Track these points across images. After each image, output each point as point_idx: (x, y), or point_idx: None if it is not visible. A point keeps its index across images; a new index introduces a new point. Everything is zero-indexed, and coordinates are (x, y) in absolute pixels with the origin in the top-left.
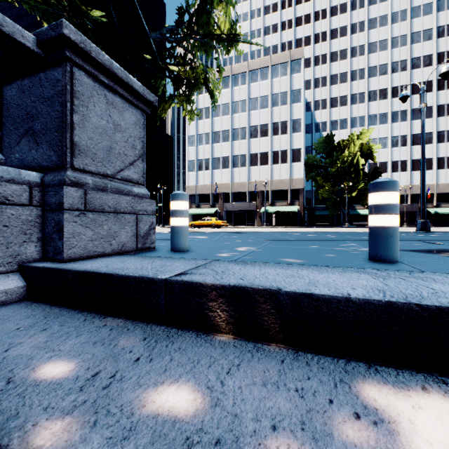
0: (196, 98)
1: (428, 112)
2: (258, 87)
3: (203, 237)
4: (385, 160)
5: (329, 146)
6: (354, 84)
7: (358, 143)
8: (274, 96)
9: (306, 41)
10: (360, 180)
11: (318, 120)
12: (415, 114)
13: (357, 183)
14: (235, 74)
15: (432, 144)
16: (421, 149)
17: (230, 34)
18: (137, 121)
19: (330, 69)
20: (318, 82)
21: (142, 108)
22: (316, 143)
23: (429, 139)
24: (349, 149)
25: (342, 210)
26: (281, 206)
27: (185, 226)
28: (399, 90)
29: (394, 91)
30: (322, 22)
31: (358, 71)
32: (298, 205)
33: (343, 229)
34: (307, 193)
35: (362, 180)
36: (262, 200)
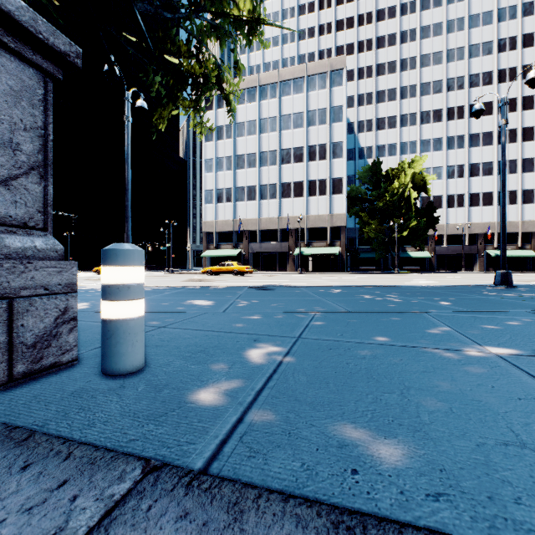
0: (215, 113)
1: (488, 138)
2: (291, 101)
3: (206, 304)
4: (440, 193)
5: (375, 176)
6: (404, 103)
7: (409, 172)
8: (311, 113)
9: (348, 50)
10: (412, 217)
11: (363, 144)
12: (474, 140)
13: (408, 220)
14: (263, 84)
15: (492, 175)
16: (501, 179)
17: (253, 17)
18: (21, 90)
19: (377, 84)
20: (362, 99)
21: (38, 63)
22: (360, 172)
23: (489, 170)
24: (399, 179)
25: (391, 253)
26: (319, 247)
27: (132, 320)
28: (455, 112)
29: (450, 113)
30: (367, 28)
31: (408, 88)
32: (339, 246)
33: (395, 277)
34: (350, 231)
35: (414, 217)
36: (295, 239)
